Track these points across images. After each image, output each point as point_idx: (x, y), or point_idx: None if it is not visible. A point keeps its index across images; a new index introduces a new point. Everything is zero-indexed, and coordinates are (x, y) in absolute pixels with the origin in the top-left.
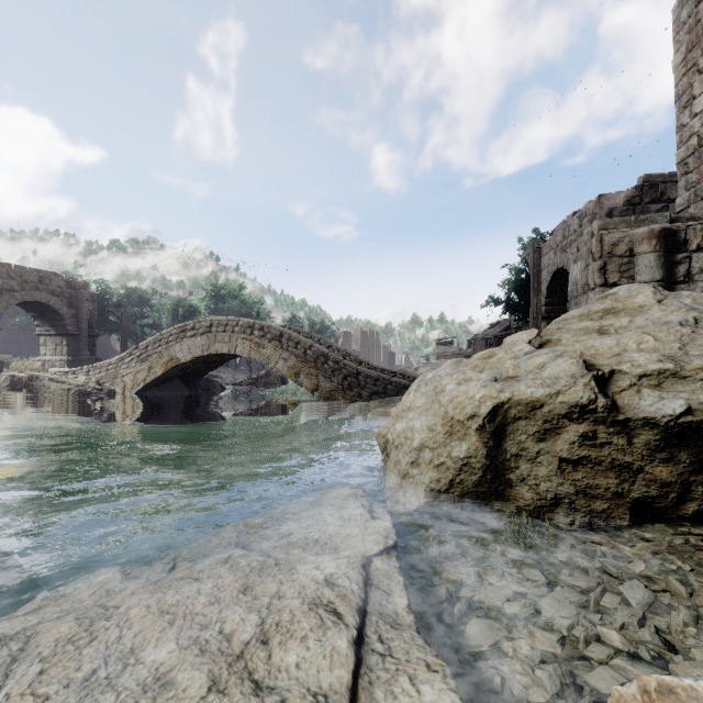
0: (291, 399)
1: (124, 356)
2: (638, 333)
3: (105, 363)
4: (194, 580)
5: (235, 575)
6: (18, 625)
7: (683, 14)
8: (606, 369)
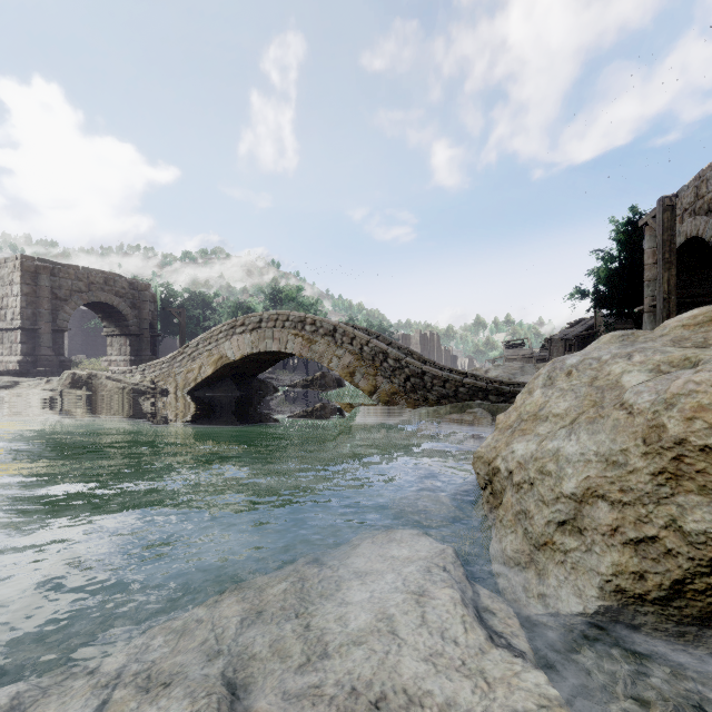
0: (348, 403)
1: (176, 354)
2: None
3: (159, 361)
4: None
5: None
6: None
7: None
8: None
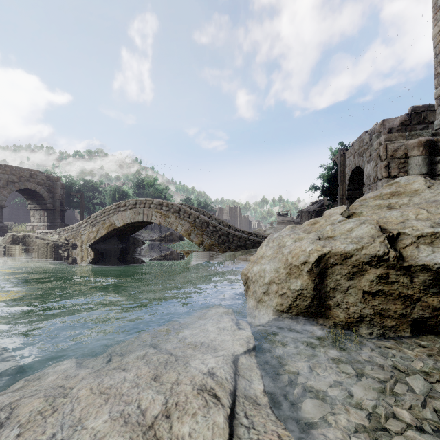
0: (186, 249)
1: (82, 223)
2: (416, 208)
3: (70, 227)
4: (122, 370)
5: (149, 367)
6: (6, 400)
7: (439, 1)
8: (395, 232)
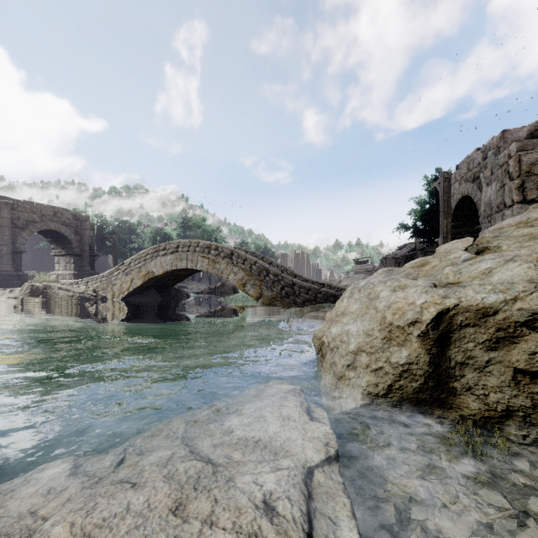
0: (241, 305)
1: (113, 270)
2: None
3: (100, 275)
4: (130, 488)
5: (169, 487)
6: None
7: None
8: None
